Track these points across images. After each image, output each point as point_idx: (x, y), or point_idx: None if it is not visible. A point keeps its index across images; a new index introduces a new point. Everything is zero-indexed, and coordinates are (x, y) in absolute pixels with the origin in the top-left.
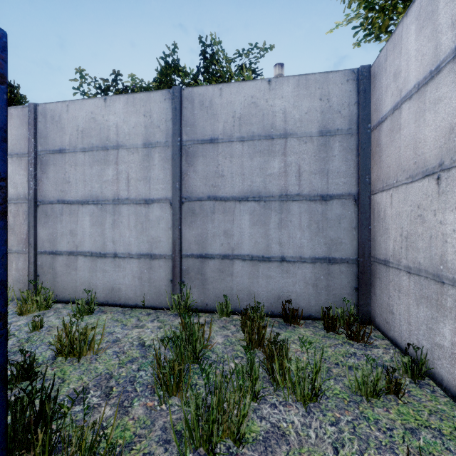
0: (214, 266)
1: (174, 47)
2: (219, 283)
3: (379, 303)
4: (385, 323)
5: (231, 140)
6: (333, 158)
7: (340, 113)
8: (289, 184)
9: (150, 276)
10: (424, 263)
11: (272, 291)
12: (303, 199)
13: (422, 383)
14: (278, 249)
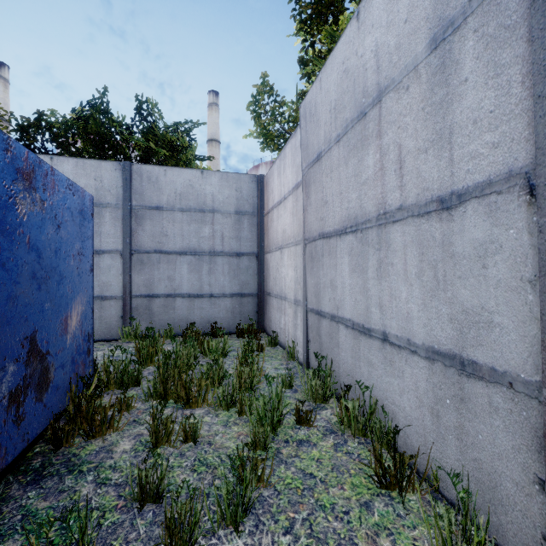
0: (160, 303)
1: (105, 90)
2: (164, 316)
3: (268, 318)
4: (269, 328)
5: (173, 209)
6: (244, 229)
7: (248, 201)
8: (216, 245)
9: (101, 314)
10: (278, 291)
11: (204, 318)
12: (225, 255)
13: (275, 347)
14: (208, 288)
